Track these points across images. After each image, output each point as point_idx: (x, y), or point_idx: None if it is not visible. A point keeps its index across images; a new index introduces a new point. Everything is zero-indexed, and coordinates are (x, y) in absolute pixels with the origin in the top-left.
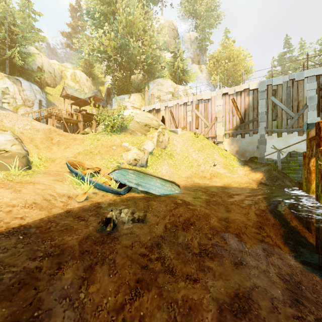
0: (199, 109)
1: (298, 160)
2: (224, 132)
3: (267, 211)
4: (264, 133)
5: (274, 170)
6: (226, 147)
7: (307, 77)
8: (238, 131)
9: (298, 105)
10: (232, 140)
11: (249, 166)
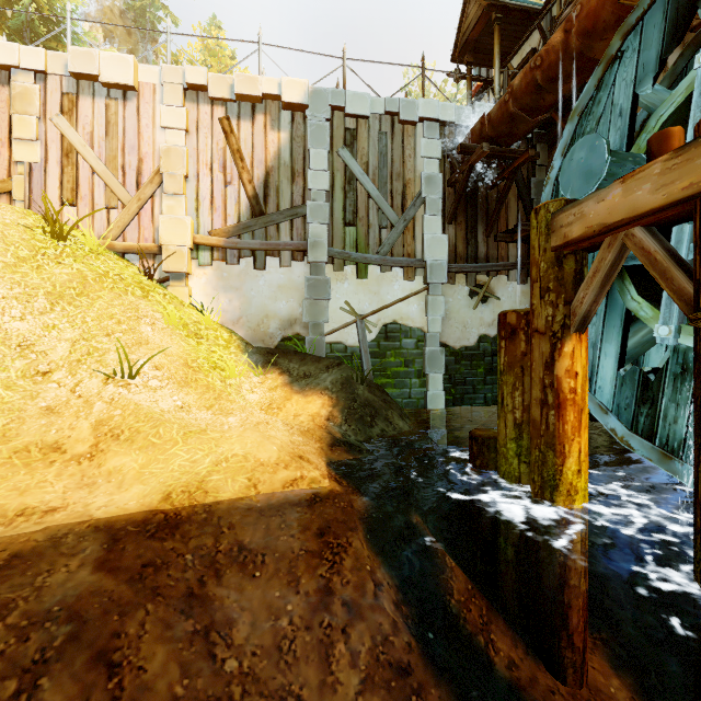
0: (81, 119)
1: (403, 349)
2: (194, 238)
3: (419, 661)
4: (326, 260)
5: (360, 383)
6: (200, 296)
7: (423, 119)
8: (245, 240)
9: (405, 194)
10: (222, 271)
11: (282, 369)
